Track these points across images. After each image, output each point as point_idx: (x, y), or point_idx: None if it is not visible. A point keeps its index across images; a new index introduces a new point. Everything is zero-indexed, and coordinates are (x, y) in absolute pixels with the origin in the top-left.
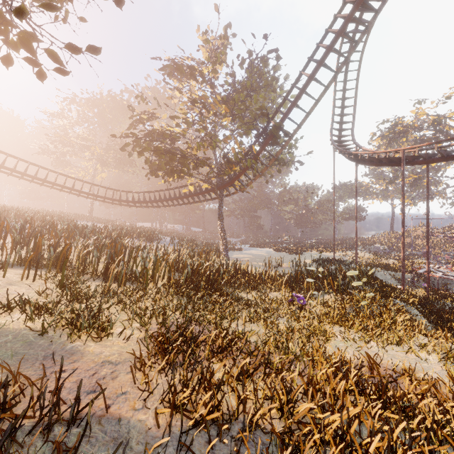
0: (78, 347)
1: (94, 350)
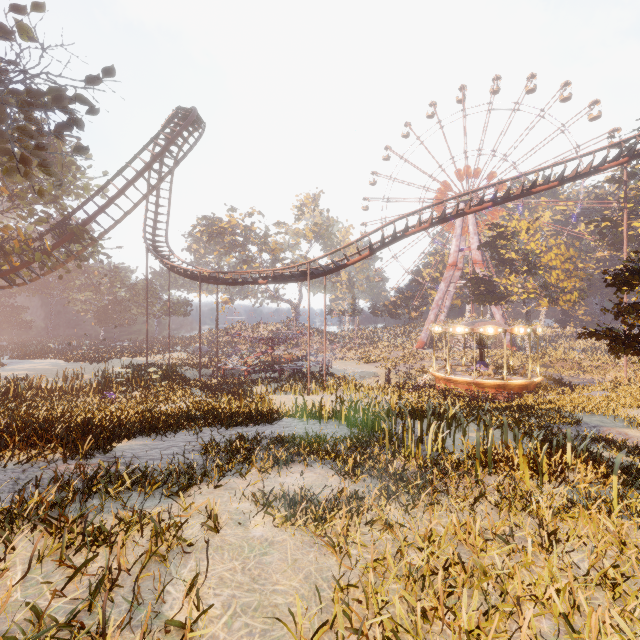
0: None
1: None
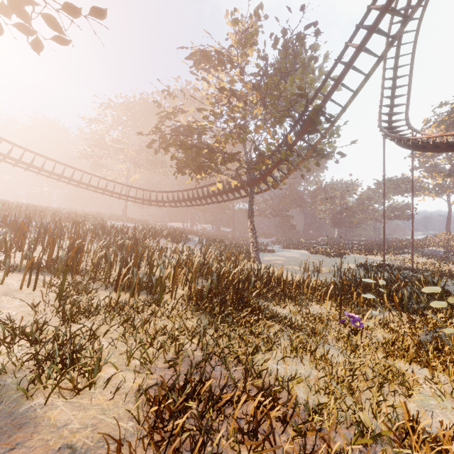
0: (36, 411)
1: (58, 418)
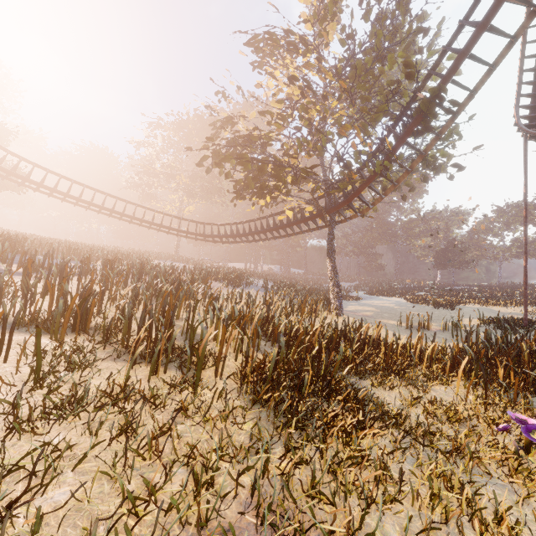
0: None
1: None
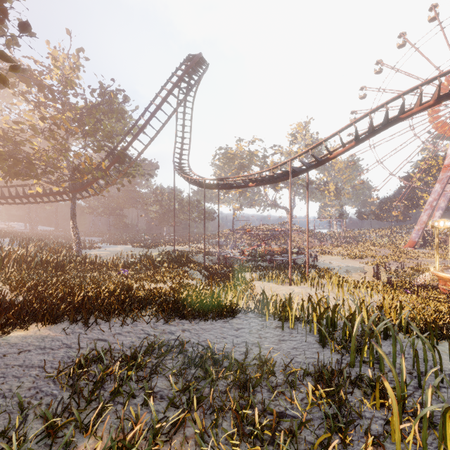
0: None
1: None
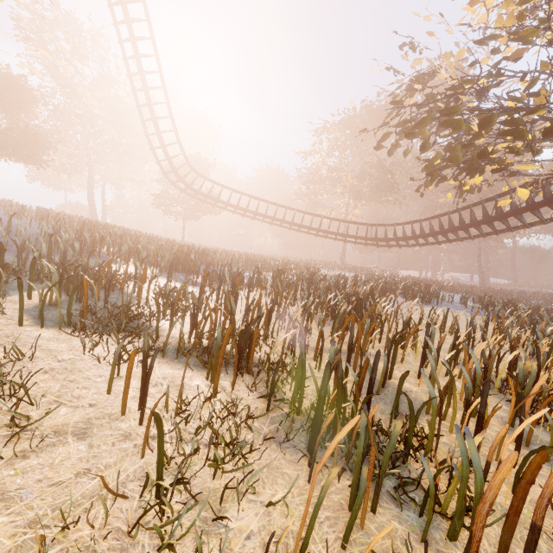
0: None
1: None
